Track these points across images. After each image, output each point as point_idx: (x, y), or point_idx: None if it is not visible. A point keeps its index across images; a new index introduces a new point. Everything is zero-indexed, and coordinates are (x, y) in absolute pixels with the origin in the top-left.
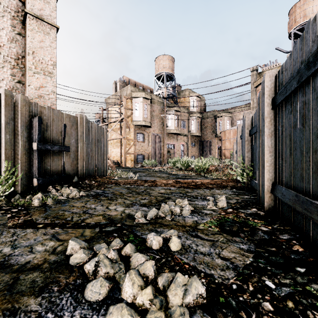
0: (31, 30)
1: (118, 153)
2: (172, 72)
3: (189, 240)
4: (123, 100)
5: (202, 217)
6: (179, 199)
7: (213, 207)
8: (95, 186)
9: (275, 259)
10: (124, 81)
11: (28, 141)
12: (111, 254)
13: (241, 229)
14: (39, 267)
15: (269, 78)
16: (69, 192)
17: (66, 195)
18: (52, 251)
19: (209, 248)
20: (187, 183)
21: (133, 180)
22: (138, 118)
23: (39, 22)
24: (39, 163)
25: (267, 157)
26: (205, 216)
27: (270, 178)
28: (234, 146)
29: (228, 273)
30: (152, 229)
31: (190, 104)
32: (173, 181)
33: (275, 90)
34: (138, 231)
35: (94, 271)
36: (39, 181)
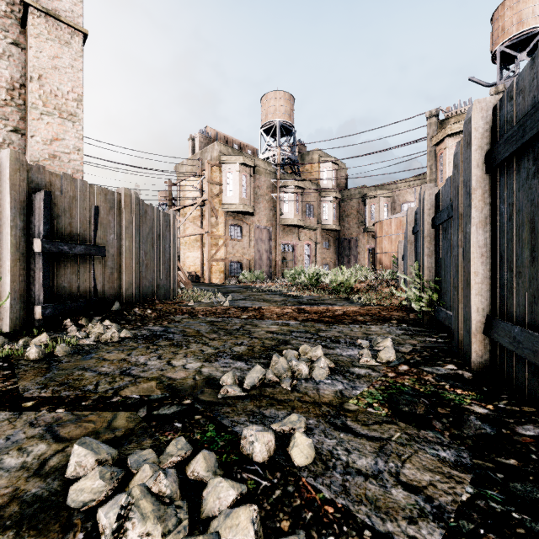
0: (35, 35)
1: (197, 259)
2: (291, 121)
3: (330, 439)
4: (206, 167)
5: (352, 384)
6: (305, 346)
7: (371, 362)
8: (152, 318)
9: (523, 488)
10: (208, 136)
11: (25, 237)
12: (160, 484)
13: (434, 412)
14: None
15: (480, 113)
16: (100, 330)
17: (94, 337)
18: (38, 468)
19: (374, 458)
20: (317, 313)
21: (221, 307)
22: (232, 199)
23: (51, 22)
24: (46, 277)
25: (476, 265)
26: (358, 380)
27: (482, 306)
28: (399, 247)
29: (426, 530)
30: (254, 411)
31: (321, 175)
32: (293, 308)
33: (491, 137)
34: (225, 416)
35: (116, 530)
36: (46, 311)
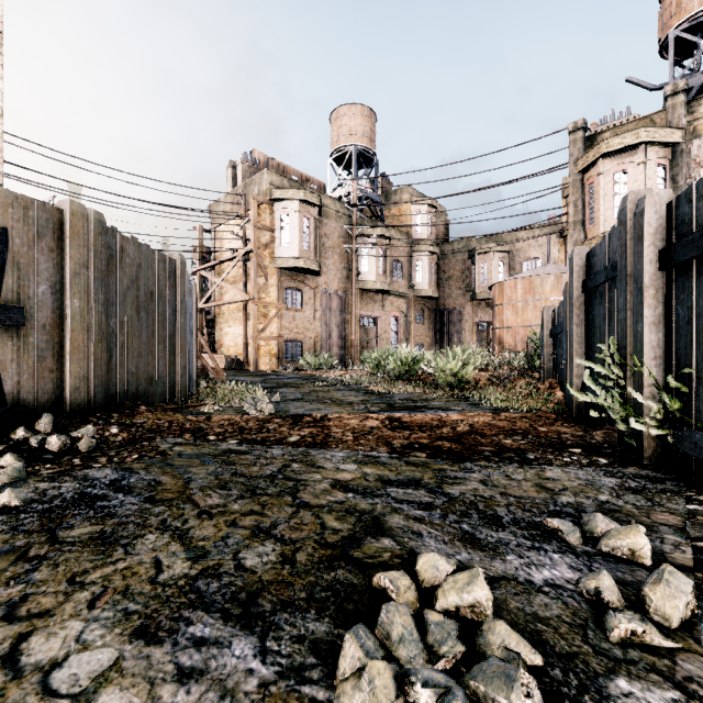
0: None
1: (239, 337)
2: (371, 147)
3: None
4: (250, 205)
5: None
6: (432, 558)
7: (647, 637)
8: (116, 444)
9: None
10: (256, 163)
11: None
12: None
13: None
14: None
15: None
16: None
17: None
18: None
19: None
20: (426, 429)
21: (258, 417)
22: (288, 251)
23: None
24: None
25: None
26: None
27: None
28: (545, 316)
29: None
30: None
31: (413, 222)
32: (382, 418)
33: None
34: None
35: None
36: None
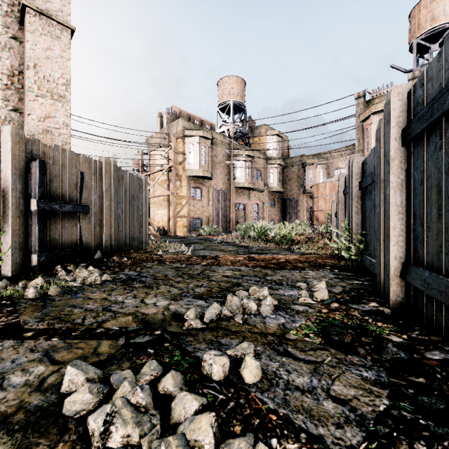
0: (31, 31)
1: (165, 216)
2: (242, 101)
3: (274, 362)
4: (172, 139)
5: (292, 318)
6: (254, 287)
7: (308, 301)
8: (128, 265)
9: (429, 401)
10: (174, 113)
11: (24, 198)
12: (137, 397)
13: (359, 340)
14: (6, 420)
15: (398, 96)
16: (86, 274)
17: (81, 280)
18: (38, 384)
19: (309, 377)
20: (264, 260)
21: (185, 256)
22: (193, 166)
23: (44, 20)
24: (41, 230)
25: (394, 221)
26: (298, 315)
27: (399, 254)
28: (332, 206)
29: (350, 433)
30: (213, 340)
31: (268, 146)
32: (244, 257)
33: (407, 116)
34: (189, 343)
35: (103, 433)
36: (41, 258)
